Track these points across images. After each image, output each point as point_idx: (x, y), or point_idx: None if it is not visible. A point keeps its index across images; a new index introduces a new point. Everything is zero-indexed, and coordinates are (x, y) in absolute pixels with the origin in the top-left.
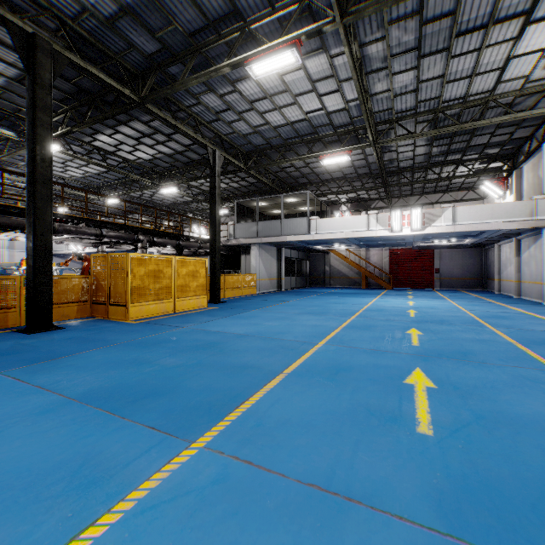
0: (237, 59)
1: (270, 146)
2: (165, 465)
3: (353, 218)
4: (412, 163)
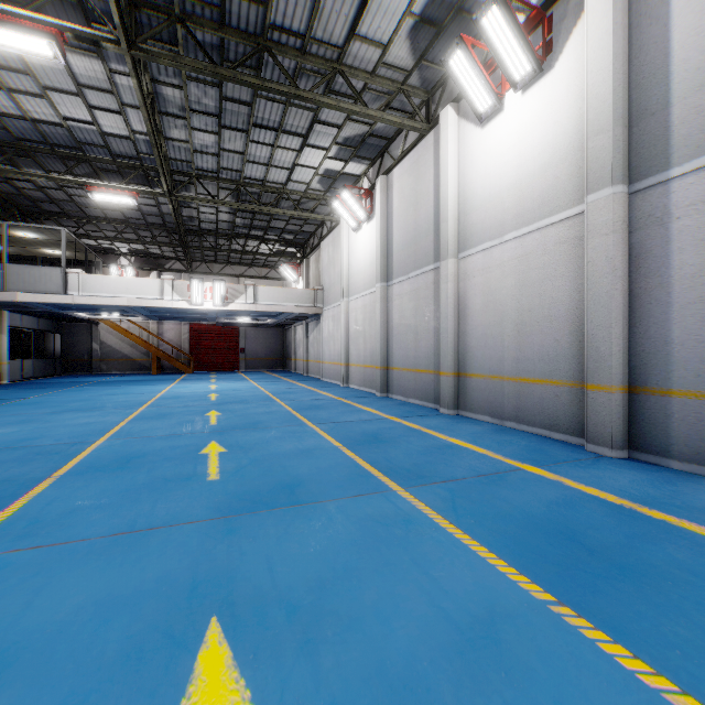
0: None
1: None
2: None
3: (141, 280)
4: (216, 227)
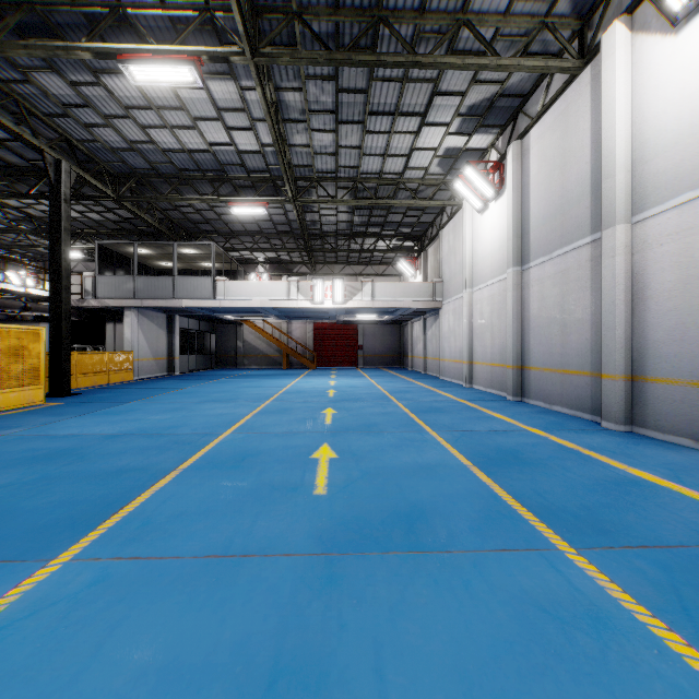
0: (104, 46)
1: (157, 174)
2: (13, 590)
3: (271, 284)
4: (336, 228)
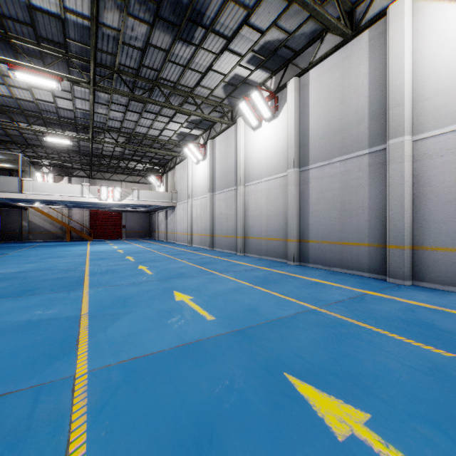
0: None
1: None
2: (83, 292)
3: (69, 186)
4: (112, 154)
